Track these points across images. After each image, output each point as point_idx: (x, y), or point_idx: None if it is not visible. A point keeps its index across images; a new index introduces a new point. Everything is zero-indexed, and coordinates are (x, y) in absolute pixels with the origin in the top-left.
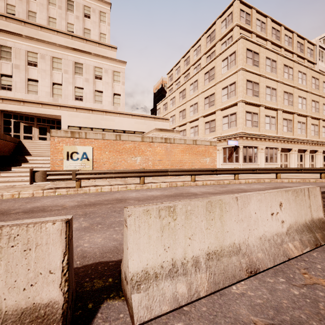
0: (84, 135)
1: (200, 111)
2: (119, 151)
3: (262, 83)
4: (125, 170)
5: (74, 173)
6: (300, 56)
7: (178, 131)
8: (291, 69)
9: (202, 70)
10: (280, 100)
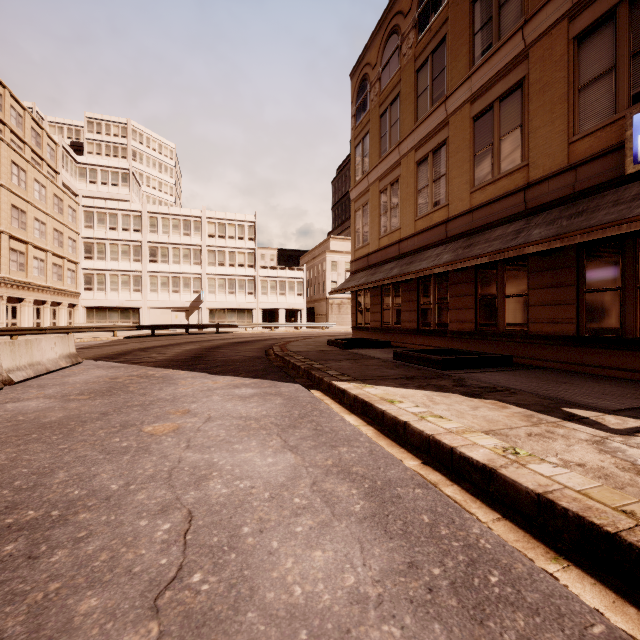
0: None
1: None
2: None
3: None
4: None
5: None
6: (37, 153)
7: None
8: (25, 173)
9: None
10: (5, 217)
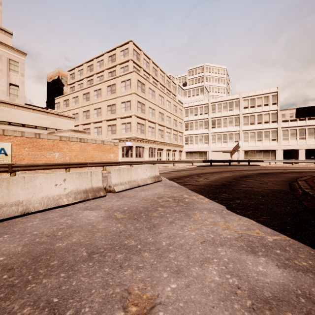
0: (1, 132)
1: (103, 115)
2: (38, 148)
3: (147, 104)
4: (55, 163)
5: (11, 166)
6: (168, 90)
7: (89, 133)
8: (163, 98)
9: (106, 82)
10: (157, 117)
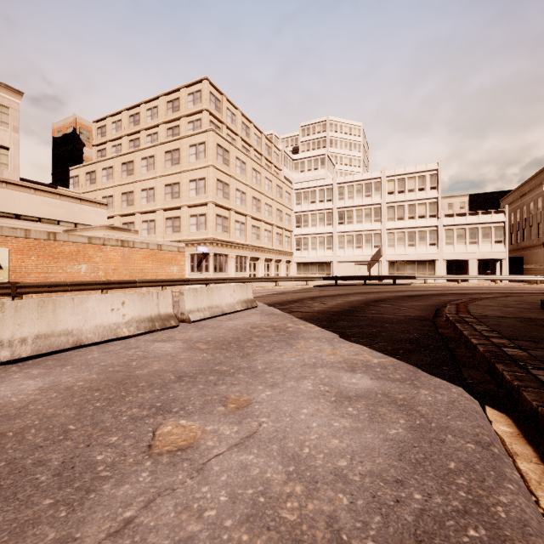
0: None
1: (158, 201)
2: (53, 256)
3: (232, 185)
4: (85, 281)
5: (15, 286)
6: (268, 160)
7: (137, 231)
8: (259, 174)
9: (162, 145)
10: (249, 205)
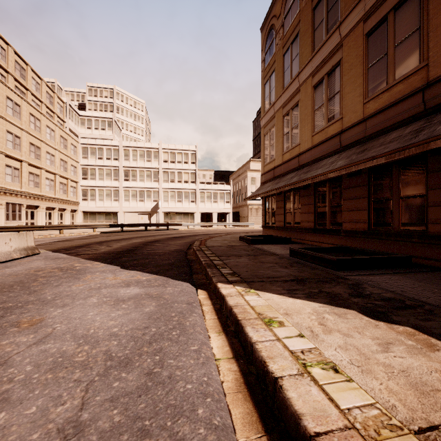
0: None
1: None
2: None
3: (1, 125)
4: None
5: None
6: (50, 109)
7: None
8: (39, 121)
9: None
10: (25, 151)
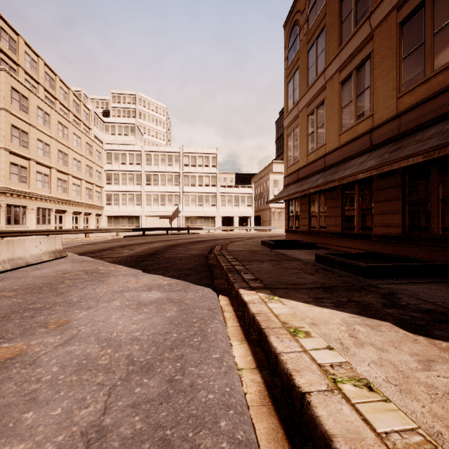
0: None
1: None
2: None
3: (33, 134)
4: None
5: None
6: (77, 116)
7: None
8: (67, 129)
9: None
10: (54, 158)
